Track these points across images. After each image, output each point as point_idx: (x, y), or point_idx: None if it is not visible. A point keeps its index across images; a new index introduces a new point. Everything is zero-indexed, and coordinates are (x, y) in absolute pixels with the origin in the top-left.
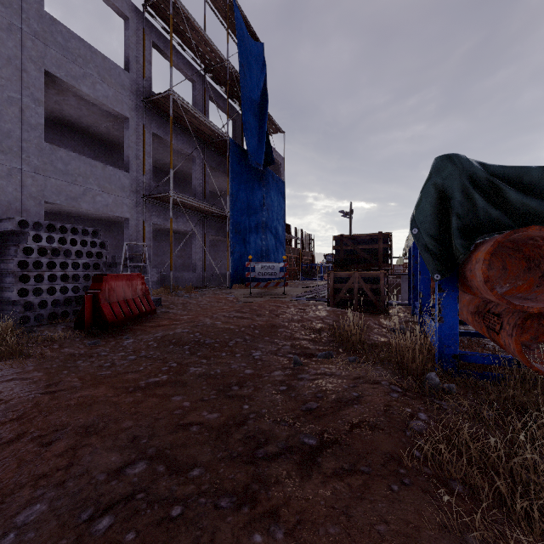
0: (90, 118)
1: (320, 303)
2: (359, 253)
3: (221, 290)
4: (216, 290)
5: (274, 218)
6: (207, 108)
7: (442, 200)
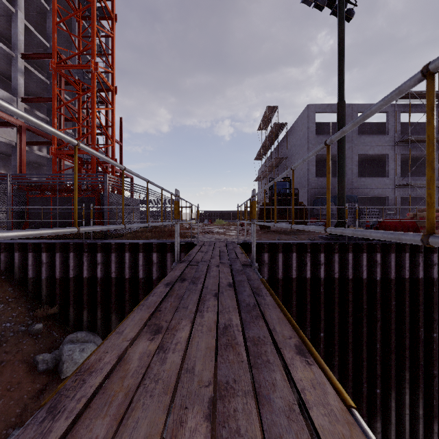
0: (371, 156)
1: None
2: None
3: None
4: None
5: None
6: None
7: None
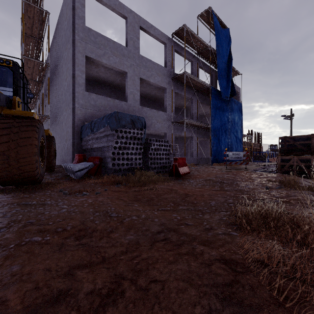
0: (149, 90)
1: (270, 173)
2: (297, 146)
3: (207, 166)
4: (204, 166)
5: (235, 126)
6: (198, 72)
7: None
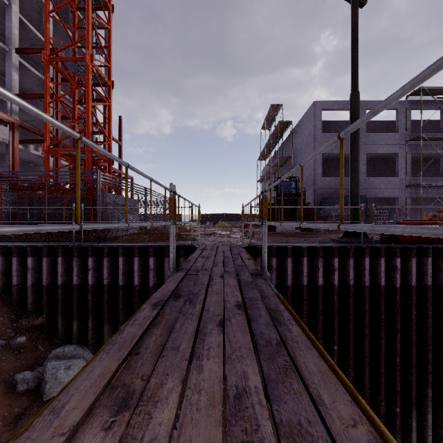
0: (379, 155)
1: None
2: None
3: None
4: None
5: None
6: None
7: None
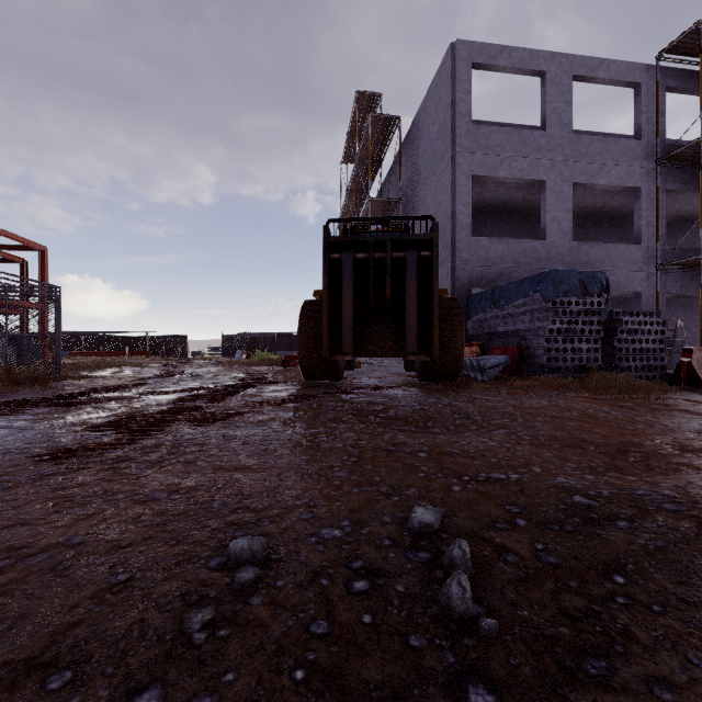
0: (589, 200)
1: None
2: None
3: None
4: None
5: None
6: None
7: None
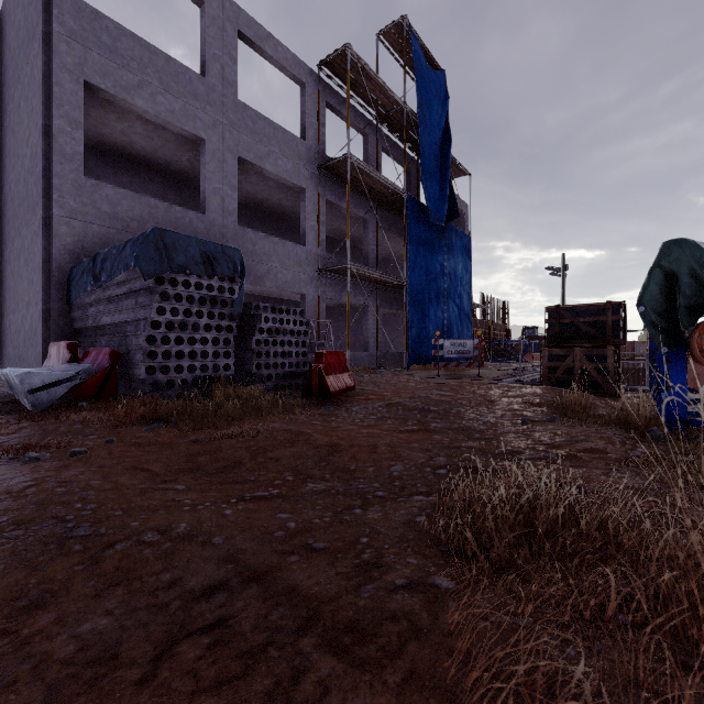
0: (265, 192)
1: (528, 386)
2: (580, 327)
3: (398, 371)
4: (392, 371)
5: (457, 284)
6: (380, 161)
7: (669, 281)
